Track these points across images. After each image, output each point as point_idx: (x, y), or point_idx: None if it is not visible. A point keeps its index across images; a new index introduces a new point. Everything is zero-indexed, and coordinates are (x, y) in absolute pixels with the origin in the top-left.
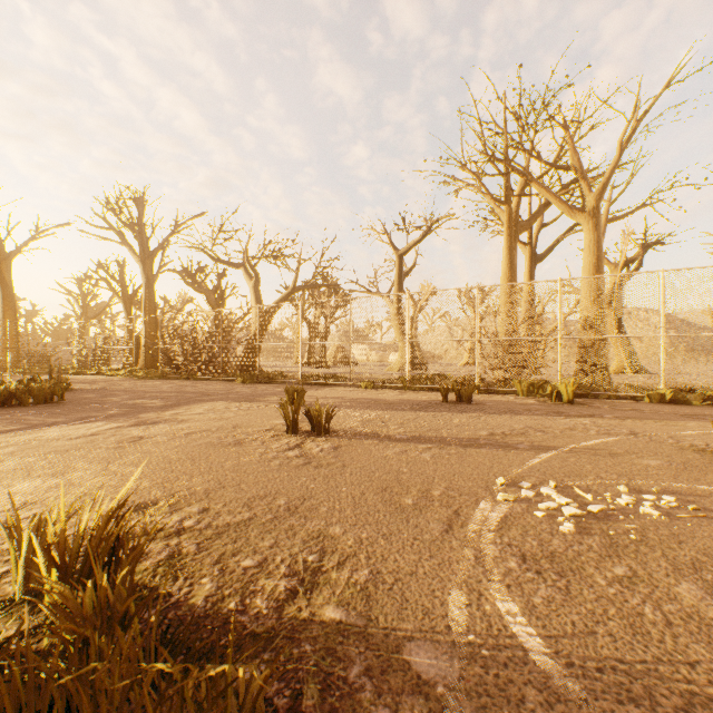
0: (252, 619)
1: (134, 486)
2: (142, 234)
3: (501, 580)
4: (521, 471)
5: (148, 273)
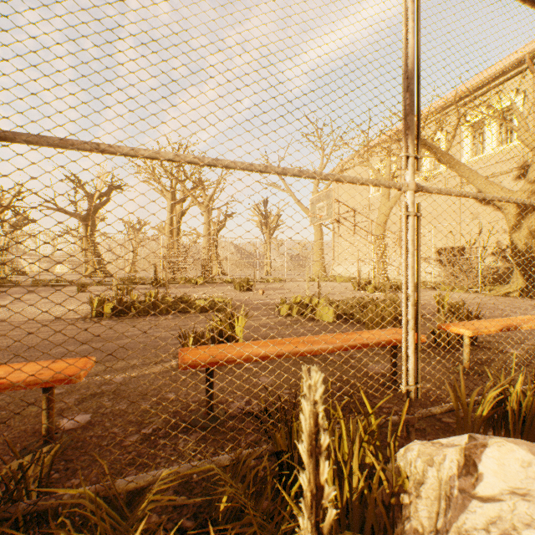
0: None
1: None
2: None
3: None
4: (197, 294)
5: None
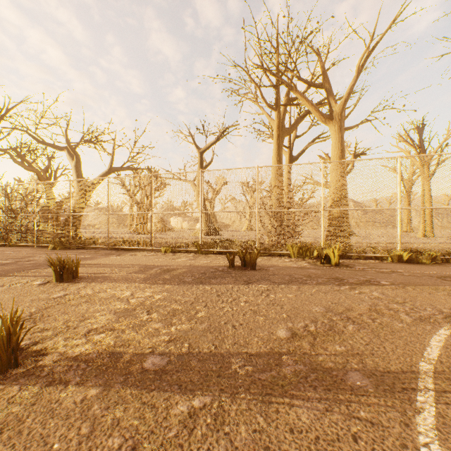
0: None
1: None
2: None
3: None
4: None
5: None
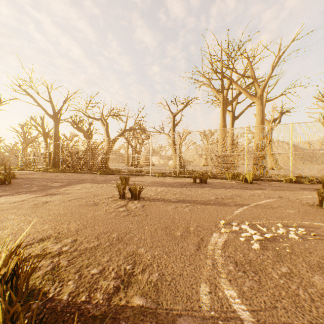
0: (93, 307)
1: (39, 228)
2: (52, 104)
3: (226, 277)
4: (232, 217)
5: (55, 122)
